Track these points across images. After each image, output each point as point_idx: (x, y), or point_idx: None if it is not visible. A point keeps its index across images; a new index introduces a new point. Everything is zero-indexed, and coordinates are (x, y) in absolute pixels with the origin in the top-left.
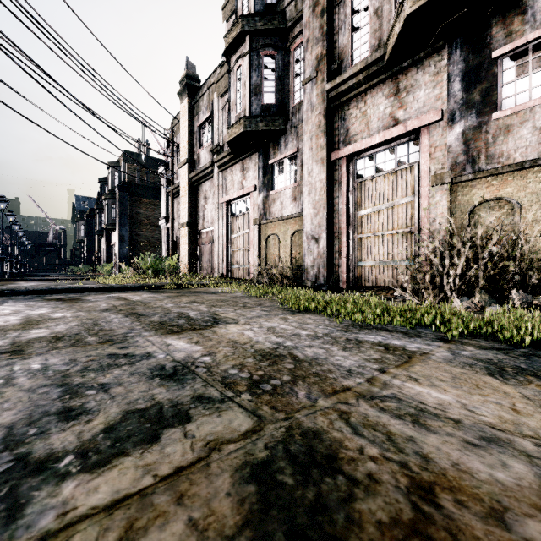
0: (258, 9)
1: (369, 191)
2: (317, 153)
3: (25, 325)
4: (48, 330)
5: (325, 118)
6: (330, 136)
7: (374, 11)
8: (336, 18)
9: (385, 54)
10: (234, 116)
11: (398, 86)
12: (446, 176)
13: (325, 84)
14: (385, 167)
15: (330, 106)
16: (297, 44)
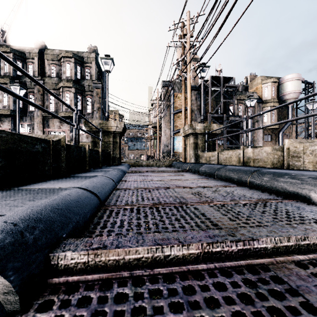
0: (14, 75)
1: None
2: (40, 128)
3: None
4: None
5: (42, 120)
6: (44, 125)
7: (56, 103)
8: (45, 97)
9: (58, 115)
10: (2, 105)
11: (61, 121)
12: (70, 141)
13: (42, 112)
14: None
15: (44, 118)
16: (31, 94)
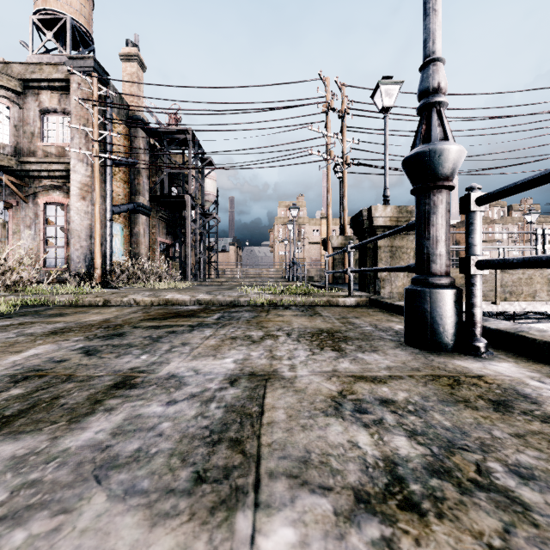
0: None
1: None
2: None
3: None
4: None
5: None
6: None
7: None
8: None
9: None
10: None
11: None
12: None
13: None
14: None
15: None
16: None
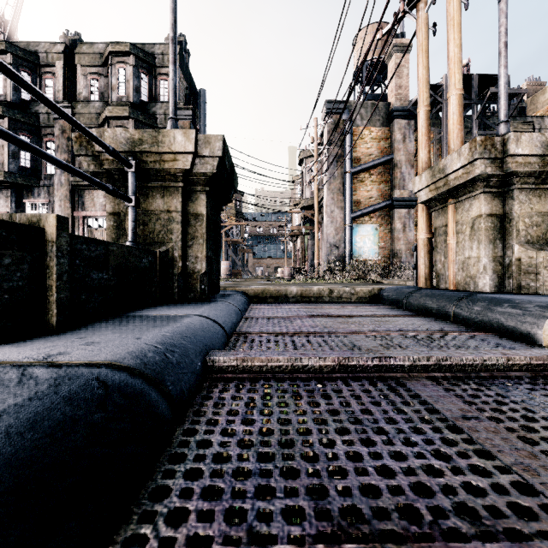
0: (14, 99)
1: (96, 235)
2: (65, 210)
3: None
4: None
5: (70, 194)
6: (74, 203)
7: None
8: None
9: None
10: None
11: None
12: None
13: (70, 177)
14: (103, 226)
15: (74, 188)
16: (49, 139)
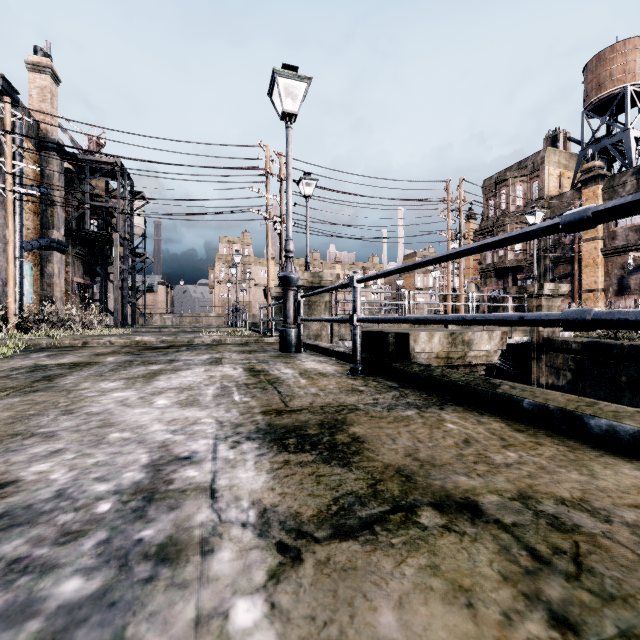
0: None
1: None
2: None
3: (158, 373)
4: (150, 367)
5: None
6: None
7: None
8: None
9: None
10: None
11: None
12: None
13: None
14: None
15: None
16: None
